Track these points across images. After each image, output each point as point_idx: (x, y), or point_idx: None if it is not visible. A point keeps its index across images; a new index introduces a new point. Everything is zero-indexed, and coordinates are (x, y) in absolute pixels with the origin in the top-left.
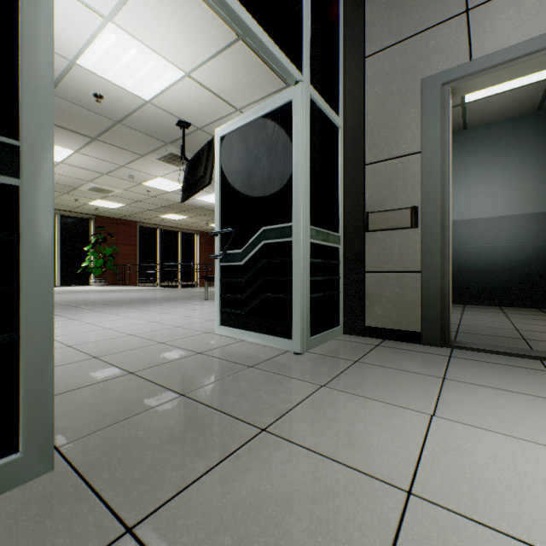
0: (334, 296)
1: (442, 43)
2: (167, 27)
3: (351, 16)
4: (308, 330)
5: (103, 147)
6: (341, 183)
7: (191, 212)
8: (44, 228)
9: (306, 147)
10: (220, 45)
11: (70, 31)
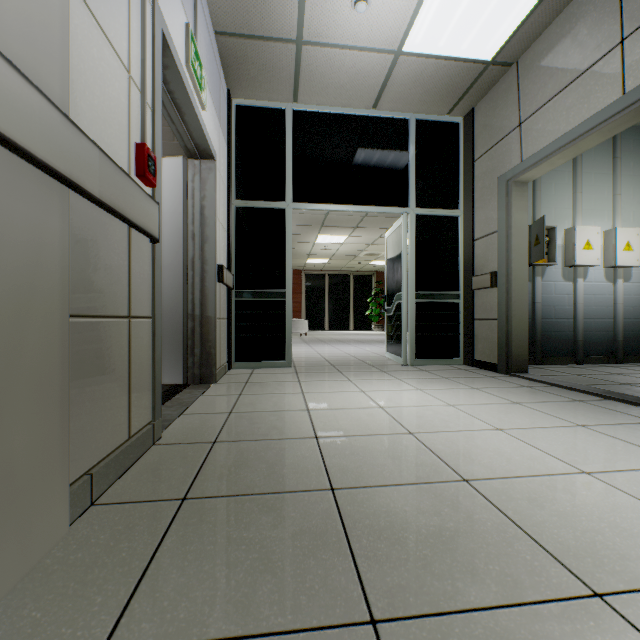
0: (452, 336)
1: (508, 149)
2: None
3: (466, 133)
4: (413, 354)
5: (362, 230)
6: (460, 256)
7: None
8: (290, 310)
9: (411, 247)
10: None
11: None
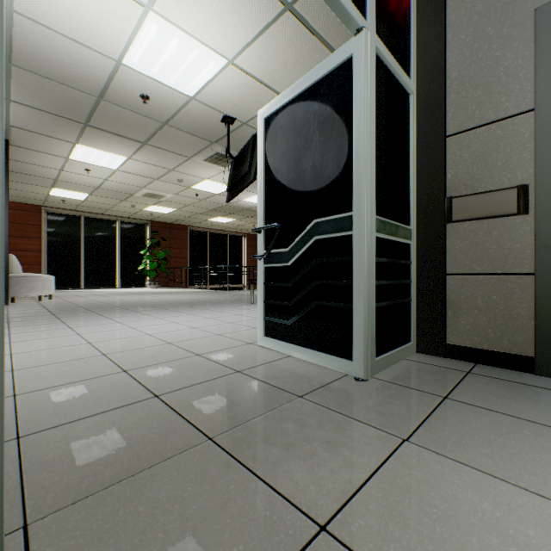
0: (404, 305)
1: None
2: (208, 7)
3: None
4: (373, 349)
5: (153, 151)
6: (413, 163)
7: (238, 214)
8: None
9: (371, 114)
10: (265, 21)
11: (113, 28)
